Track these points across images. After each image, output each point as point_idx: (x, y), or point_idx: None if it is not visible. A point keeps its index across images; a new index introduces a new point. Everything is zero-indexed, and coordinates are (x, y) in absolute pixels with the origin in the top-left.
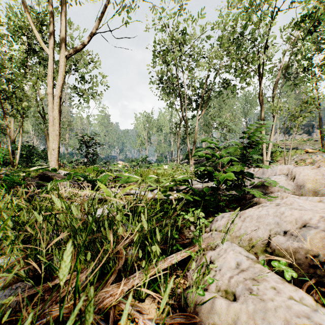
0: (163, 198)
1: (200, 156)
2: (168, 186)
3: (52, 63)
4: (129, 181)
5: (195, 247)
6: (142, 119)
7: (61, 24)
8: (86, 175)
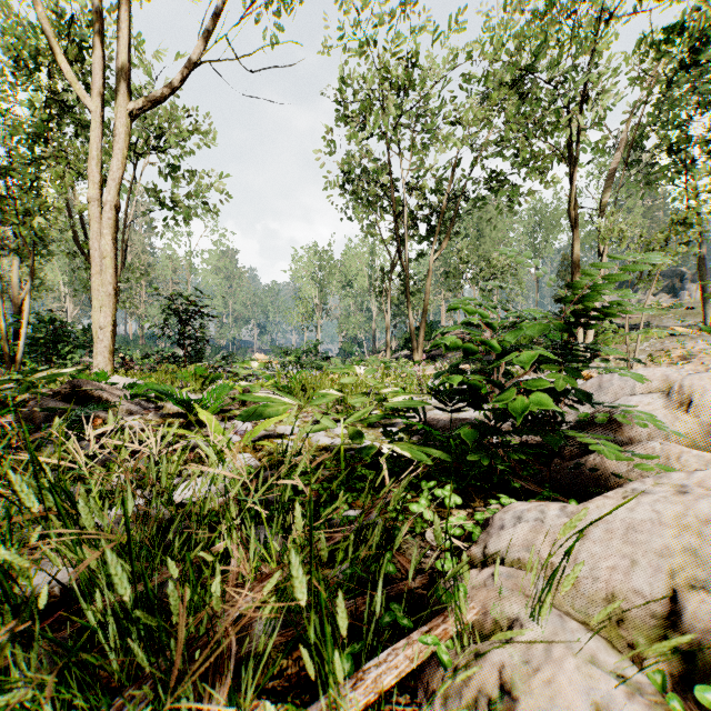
0: (355, 446)
1: (448, 347)
2: (366, 421)
3: (98, 129)
4: (266, 413)
5: (447, 619)
6: (309, 261)
7: (119, 38)
8: (172, 389)
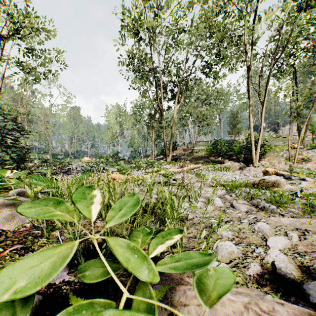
0: None
1: None
2: None
3: None
4: None
5: None
6: (114, 112)
7: None
8: None
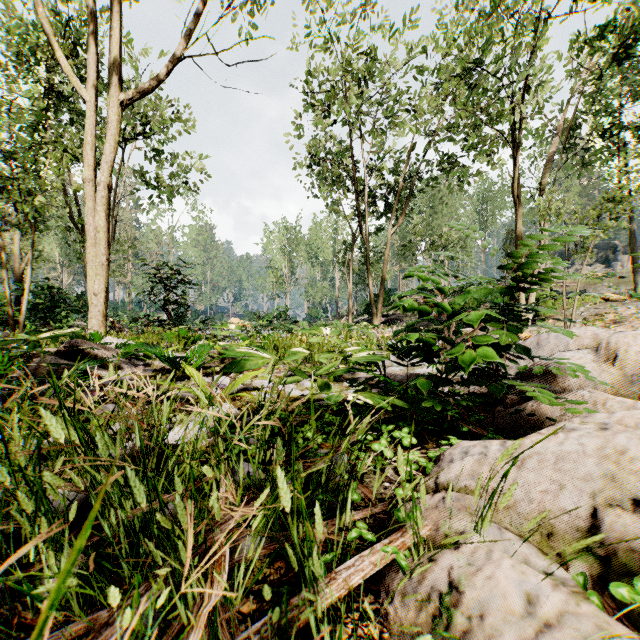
0: (322, 397)
1: (405, 309)
2: (333, 374)
3: (92, 117)
4: (247, 365)
5: (405, 534)
6: (279, 235)
7: (111, 37)
8: (160, 348)
